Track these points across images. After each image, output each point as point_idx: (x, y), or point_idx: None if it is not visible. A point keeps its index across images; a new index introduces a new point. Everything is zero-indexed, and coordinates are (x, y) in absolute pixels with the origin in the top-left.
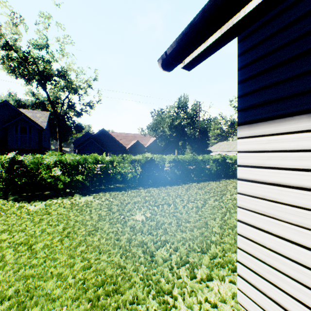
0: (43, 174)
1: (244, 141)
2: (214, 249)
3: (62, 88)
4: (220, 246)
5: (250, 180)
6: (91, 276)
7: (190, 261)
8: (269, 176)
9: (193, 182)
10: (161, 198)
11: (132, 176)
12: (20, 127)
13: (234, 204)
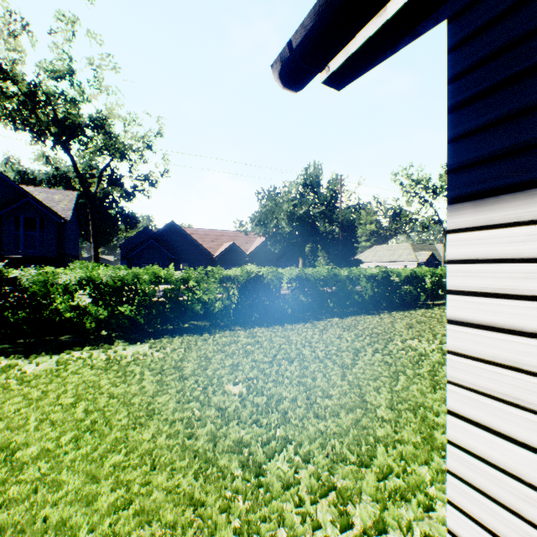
0: (57, 304)
1: (464, 237)
2: (384, 456)
3: (99, 149)
4: (395, 448)
5: (481, 325)
6: (130, 527)
7: (338, 486)
8: (532, 316)
9: (333, 316)
10: (275, 349)
11: (223, 306)
12: (24, 219)
13: (411, 359)
